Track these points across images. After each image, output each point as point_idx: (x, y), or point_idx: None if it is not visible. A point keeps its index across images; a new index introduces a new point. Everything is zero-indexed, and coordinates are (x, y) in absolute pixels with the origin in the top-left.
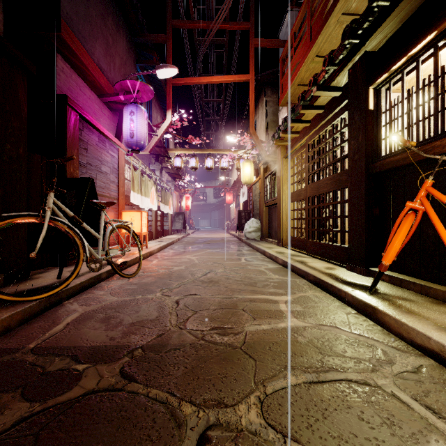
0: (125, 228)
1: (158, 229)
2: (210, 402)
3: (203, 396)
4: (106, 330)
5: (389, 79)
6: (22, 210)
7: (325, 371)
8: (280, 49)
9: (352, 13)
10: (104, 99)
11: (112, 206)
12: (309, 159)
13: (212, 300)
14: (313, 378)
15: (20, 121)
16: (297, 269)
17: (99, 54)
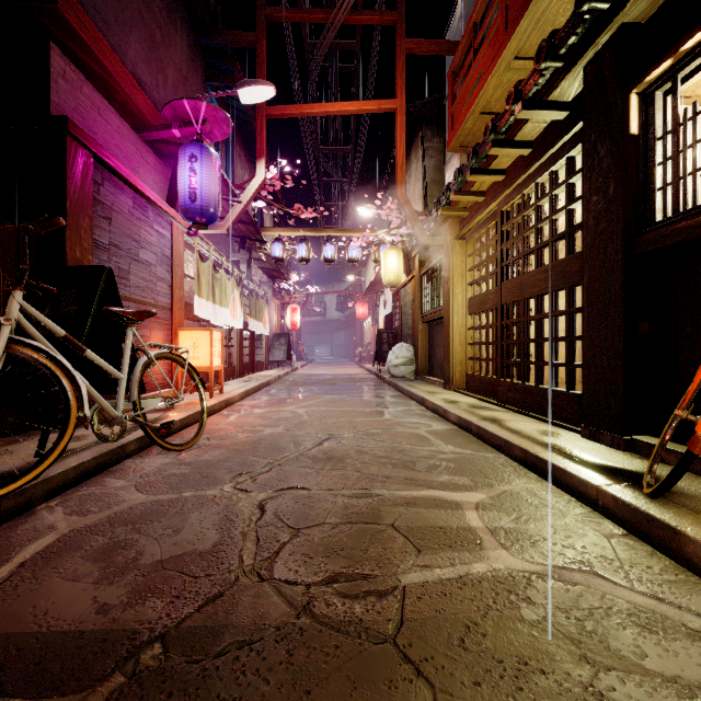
0: (174, 359)
1: (247, 361)
2: None
3: None
4: (97, 583)
5: (673, 71)
6: None
7: None
8: (447, 59)
9: None
10: (146, 135)
11: (160, 321)
12: (502, 238)
13: (330, 502)
14: None
15: None
16: (488, 434)
17: (136, 55)
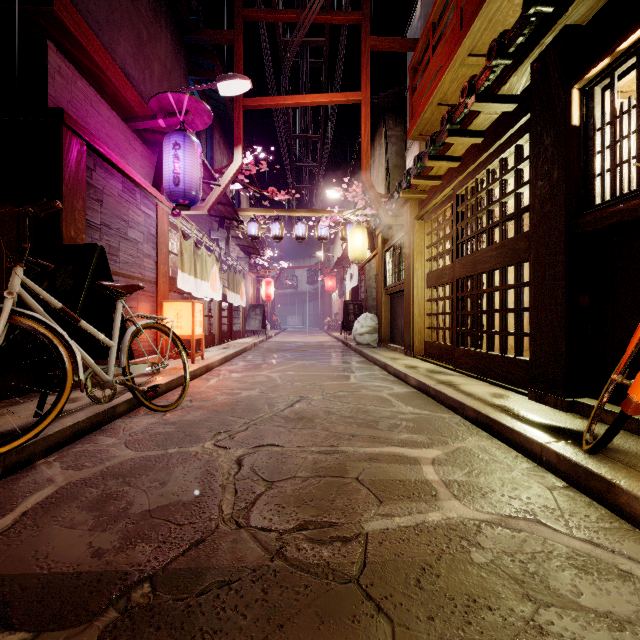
0: (159, 328)
1: (225, 329)
2: None
3: None
4: (92, 530)
5: (610, 68)
6: None
7: None
8: (408, 55)
9: None
10: (134, 125)
11: (147, 294)
12: (457, 218)
13: (301, 458)
14: None
15: None
16: (444, 396)
17: (125, 52)
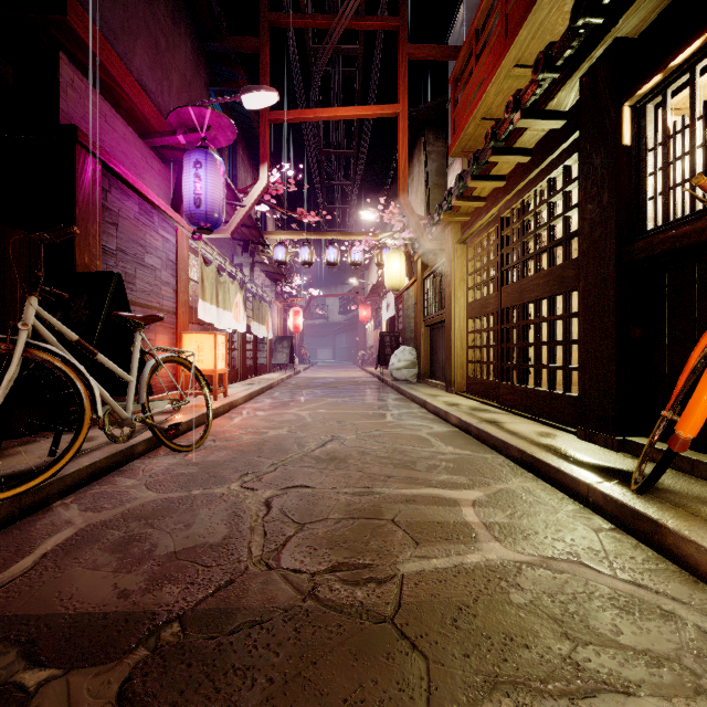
0: (180, 362)
1: (249, 364)
2: None
3: None
4: (116, 572)
5: (663, 85)
6: None
7: (587, 691)
8: (450, 64)
9: None
10: (152, 141)
11: (165, 325)
12: (503, 243)
13: (333, 499)
14: None
15: None
16: (487, 435)
17: (141, 62)
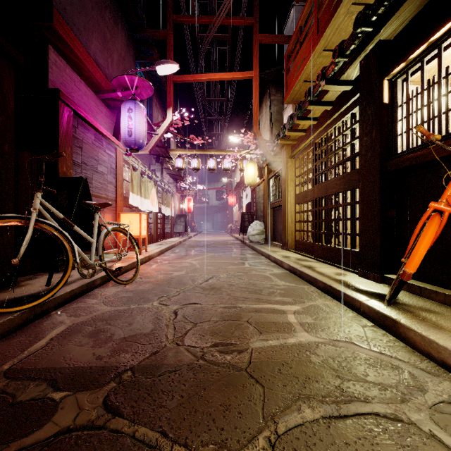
0: (121, 231)
1: (159, 232)
2: (210, 446)
3: (200, 436)
4: (93, 347)
5: (406, 69)
6: (8, 211)
7: (346, 401)
8: (285, 45)
9: (363, 3)
10: (101, 95)
11: (110, 208)
12: (316, 158)
13: (213, 310)
14: (333, 411)
15: (6, 115)
16: (305, 275)
17: (95, 48)
